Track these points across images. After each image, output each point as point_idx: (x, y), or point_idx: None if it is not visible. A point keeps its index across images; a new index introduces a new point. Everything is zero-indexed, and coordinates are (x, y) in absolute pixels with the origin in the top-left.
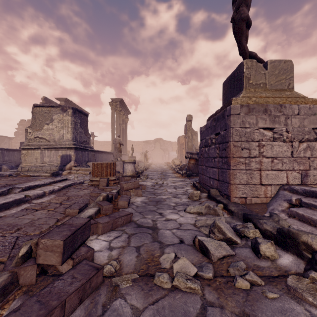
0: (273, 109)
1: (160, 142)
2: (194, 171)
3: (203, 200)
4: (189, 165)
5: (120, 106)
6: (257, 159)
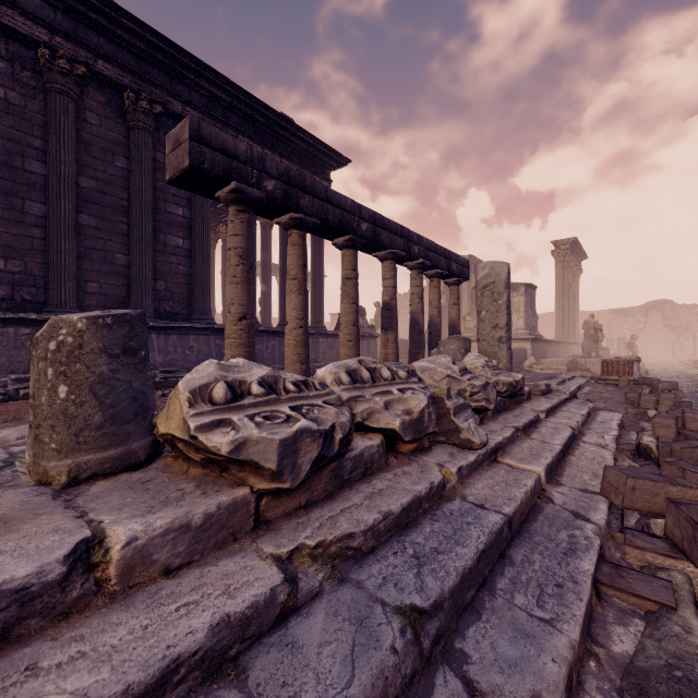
0: None
1: (664, 310)
2: None
3: None
4: None
5: (569, 252)
6: None
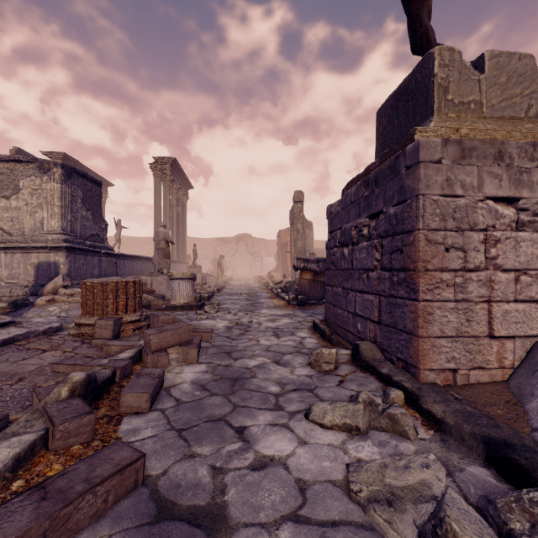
0: (517, 153)
1: (247, 240)
2: (311, 295)
3: (344, 371)
4: (301, 282)
5: (171, 172)
6: (481, 274)
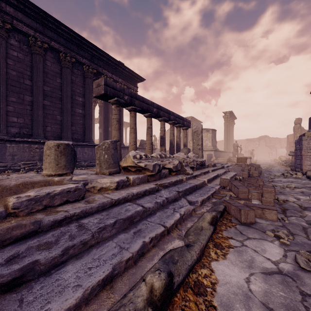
0: None
1: (266, 139)
2: None
3: None
4: (292, 160)
5: (229, 116)
6: None
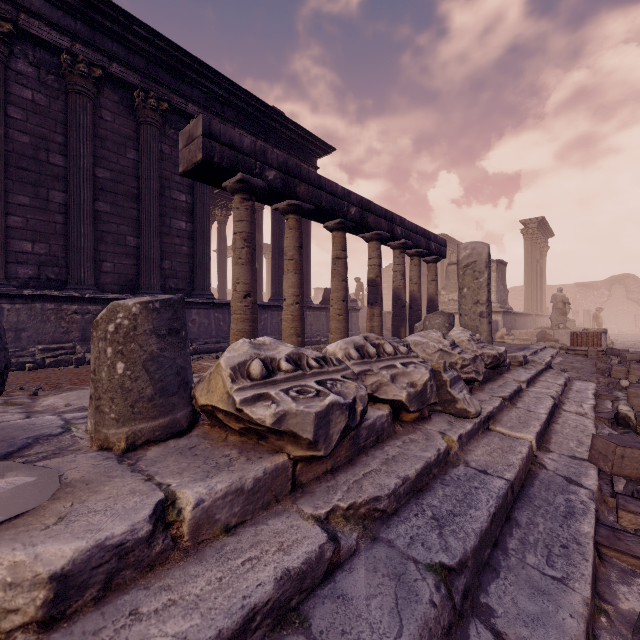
0: None
1: (627, 283)
2: None
3: None
4: None
5: (537, 230)
6: None
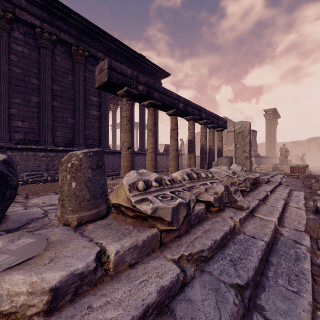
0: None
1: (318, 141)
2: None
3: None
4: None
5: (272, 114)
6: None
